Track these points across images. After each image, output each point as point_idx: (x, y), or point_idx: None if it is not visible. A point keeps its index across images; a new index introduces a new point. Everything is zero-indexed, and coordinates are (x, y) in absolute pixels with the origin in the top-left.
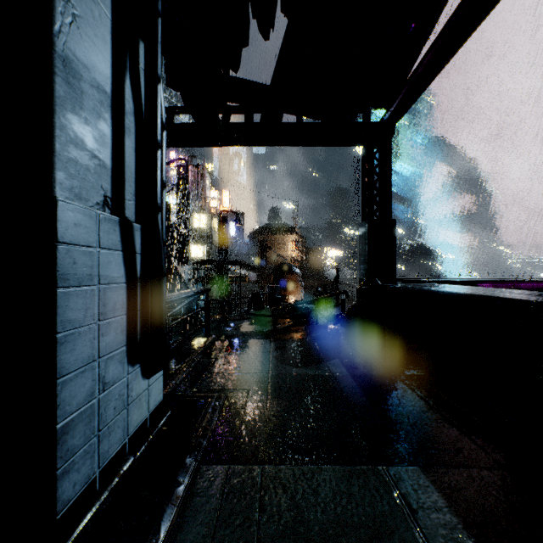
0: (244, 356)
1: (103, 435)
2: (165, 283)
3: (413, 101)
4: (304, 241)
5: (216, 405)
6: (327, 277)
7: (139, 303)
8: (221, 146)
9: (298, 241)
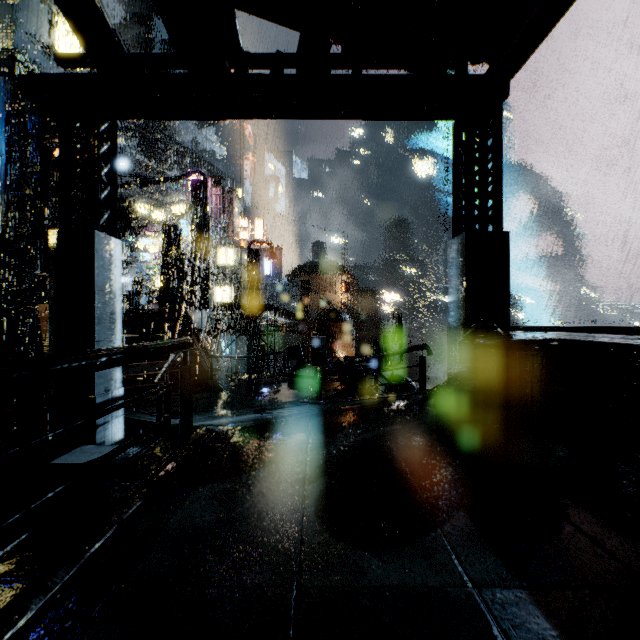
0: (244, 501)
1: None
2: None
3: (550, 27)
4: (355, 282)
5: None
6: (383, 326)
7: None
8: (234, 118)
9: (348, 282)
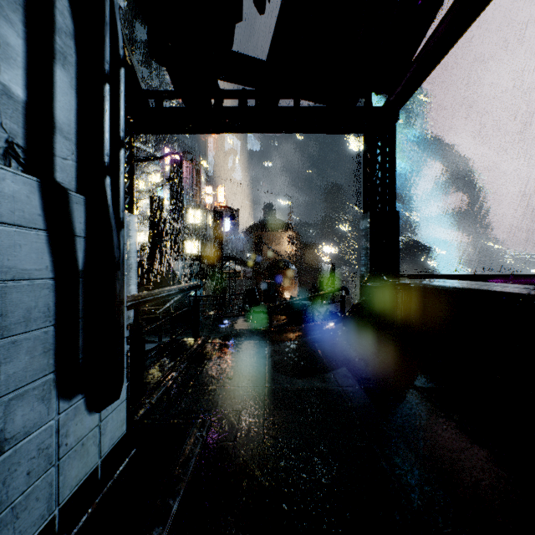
0: (236, 364)
1: (1, 525)
2: (119, 279)
3: (420, 82)
4: (298, 237)
5: (198, 437)
6: (321, 272)
7: (82, 307)
8: (214, 133)
9: (293, 237)
